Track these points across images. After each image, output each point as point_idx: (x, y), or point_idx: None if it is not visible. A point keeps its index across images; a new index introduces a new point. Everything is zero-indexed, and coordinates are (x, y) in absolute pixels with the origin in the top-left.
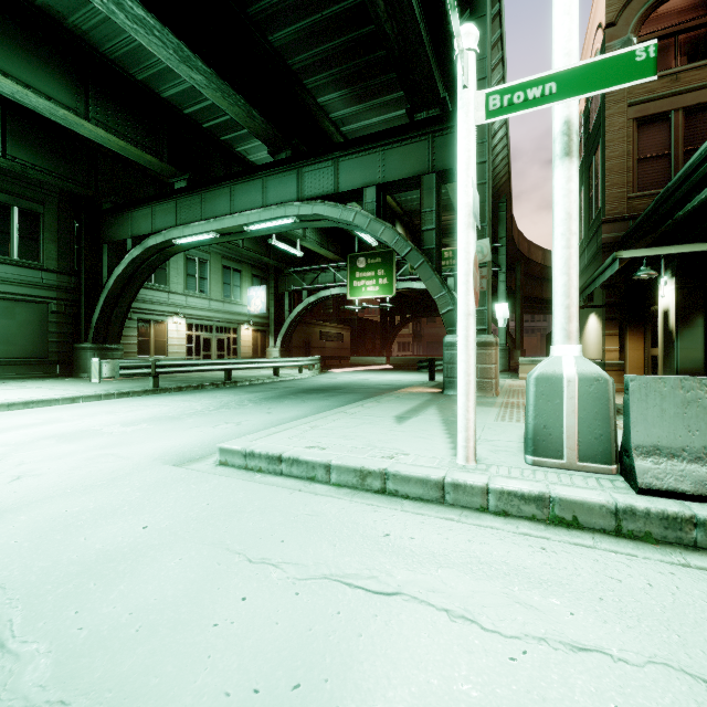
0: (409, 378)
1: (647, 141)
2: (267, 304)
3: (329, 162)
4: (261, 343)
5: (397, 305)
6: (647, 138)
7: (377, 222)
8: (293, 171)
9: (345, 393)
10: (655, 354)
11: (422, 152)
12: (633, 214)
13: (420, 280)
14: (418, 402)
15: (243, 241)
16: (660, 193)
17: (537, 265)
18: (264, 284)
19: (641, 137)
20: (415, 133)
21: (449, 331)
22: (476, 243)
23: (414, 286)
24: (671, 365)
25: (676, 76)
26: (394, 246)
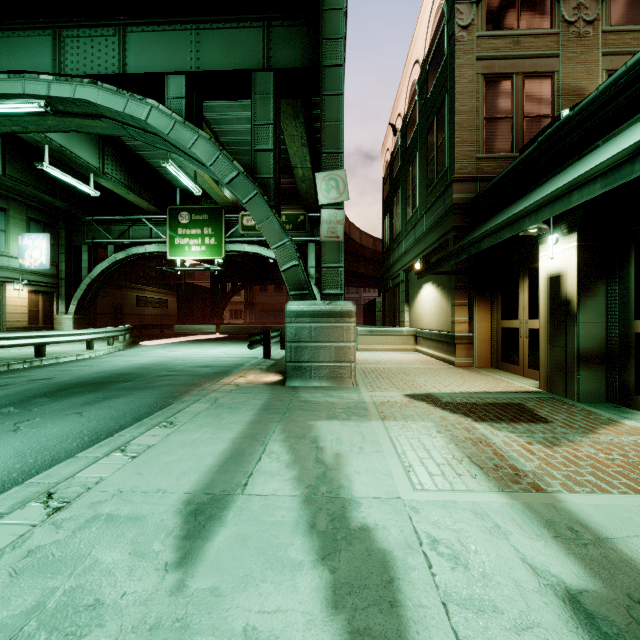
0: (239, 352)
1: (493, 101)
2: (55, 258)
3: (110, 30)
4: (44, 308)
5: (228, 272)
6: (493, 98)
7: (185, 127)
8: (45, 31)
9: (130, 391)
10: (509, 326)
11: (254, 44)
12: (481, 176)
13: (252, 243)
14: (247, 417)
15: (5, 166)
16: (549, 130)
17: (355, 243)
18: (50, 232)
19: (487, 95)
20: (245, 14)
21: (292, 296)
22: (330, 174)
23: (246, 249)
24: (567, 343)
25: (517, 39)
26: (213, 167)
